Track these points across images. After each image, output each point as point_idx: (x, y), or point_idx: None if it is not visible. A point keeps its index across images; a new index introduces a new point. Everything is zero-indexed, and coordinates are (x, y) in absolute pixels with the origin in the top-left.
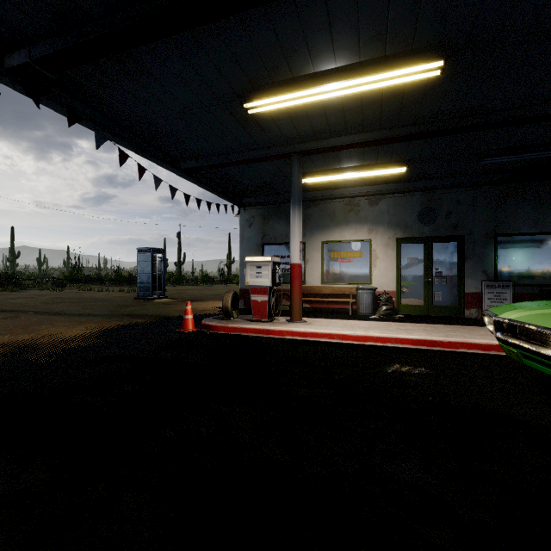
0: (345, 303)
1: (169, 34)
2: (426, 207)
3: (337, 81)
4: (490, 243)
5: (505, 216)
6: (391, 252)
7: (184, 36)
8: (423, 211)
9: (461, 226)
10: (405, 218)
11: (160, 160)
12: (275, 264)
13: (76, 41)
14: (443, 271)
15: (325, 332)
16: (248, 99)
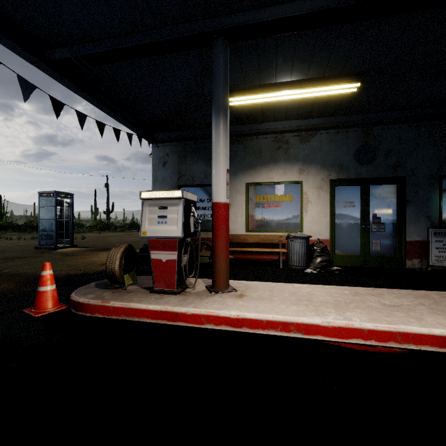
0: (273, 253)
1: None
2: (364, 144)
3: None
4: (434, 185)
5: None
6: (324, 195)
7: None
8: (360, 149)
9: (403, 167)
10: (340, 157)
11: None
12: (188, 203)
13: None
14: (382, 217)
15: (275, 320)
16: None
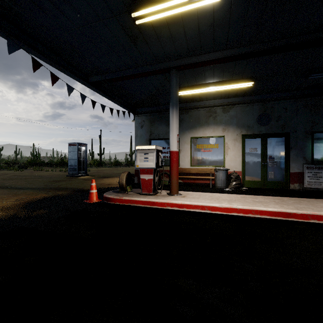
0: (206, 179)
1: None
2: (263, 113)
3: None
4: (308, 137)
5: (319, 119)
6: (238, 144)
7: None
8: (260, 116)
9: (288, 126)
10: (248, 121)
11: (71, 73)
12: (158, 151)
13: None
14: (275, 157)
15: (198, 204)
16: (135, 8)
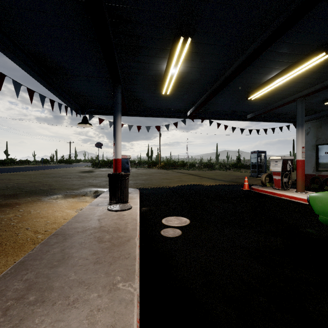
0: None
1: (211, 99)
2: None
3: (278, 78)
4: None
5: None
6: None
7: (217, 95)
8: None
9: None
10: None
11: (235, 119)
12: (285, 160)
13: (195, 108)
14: None
15: (301, 198)
16: (248, 96)
